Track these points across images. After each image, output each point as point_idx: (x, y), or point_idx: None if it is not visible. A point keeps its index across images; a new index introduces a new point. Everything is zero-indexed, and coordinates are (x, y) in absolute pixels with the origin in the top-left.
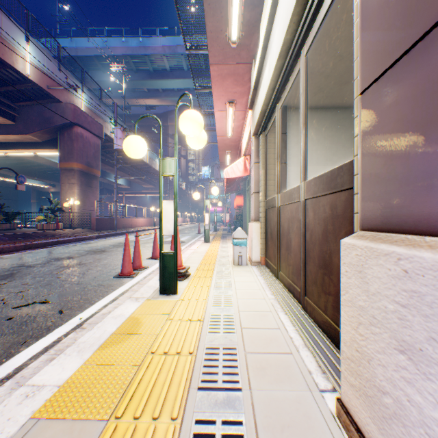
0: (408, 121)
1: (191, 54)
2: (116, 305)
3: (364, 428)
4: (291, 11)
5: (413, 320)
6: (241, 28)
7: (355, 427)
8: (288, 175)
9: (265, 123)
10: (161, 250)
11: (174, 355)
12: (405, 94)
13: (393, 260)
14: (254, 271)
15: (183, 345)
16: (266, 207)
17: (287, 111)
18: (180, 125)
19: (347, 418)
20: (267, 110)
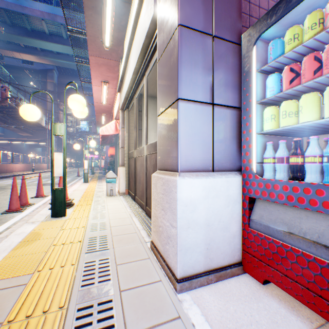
0: (166, 133)
1: (73, 35)
2: (11, 231)
3: (157, 244)
4: (138, 57)
5: (164, 198)
6: (112, 40)
7: (155, 246)
8: (143, 137)
9: (128, 104)
10: (53, 187)
11: (69, 244)
12: (165, 123)
13: (162, 180)
14: (121, 198)
15: (74, 239)
16: (129, 157)
17: (142, 97)
18: (69, 103)
19: (153, 245)
20: (129, 98)
